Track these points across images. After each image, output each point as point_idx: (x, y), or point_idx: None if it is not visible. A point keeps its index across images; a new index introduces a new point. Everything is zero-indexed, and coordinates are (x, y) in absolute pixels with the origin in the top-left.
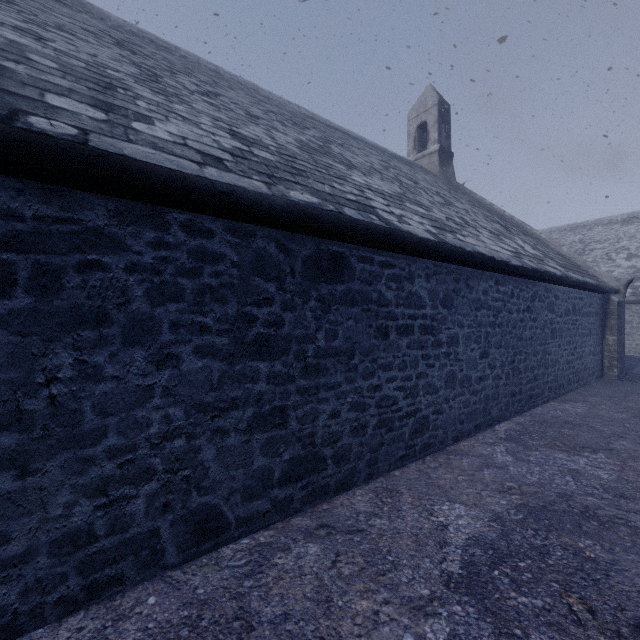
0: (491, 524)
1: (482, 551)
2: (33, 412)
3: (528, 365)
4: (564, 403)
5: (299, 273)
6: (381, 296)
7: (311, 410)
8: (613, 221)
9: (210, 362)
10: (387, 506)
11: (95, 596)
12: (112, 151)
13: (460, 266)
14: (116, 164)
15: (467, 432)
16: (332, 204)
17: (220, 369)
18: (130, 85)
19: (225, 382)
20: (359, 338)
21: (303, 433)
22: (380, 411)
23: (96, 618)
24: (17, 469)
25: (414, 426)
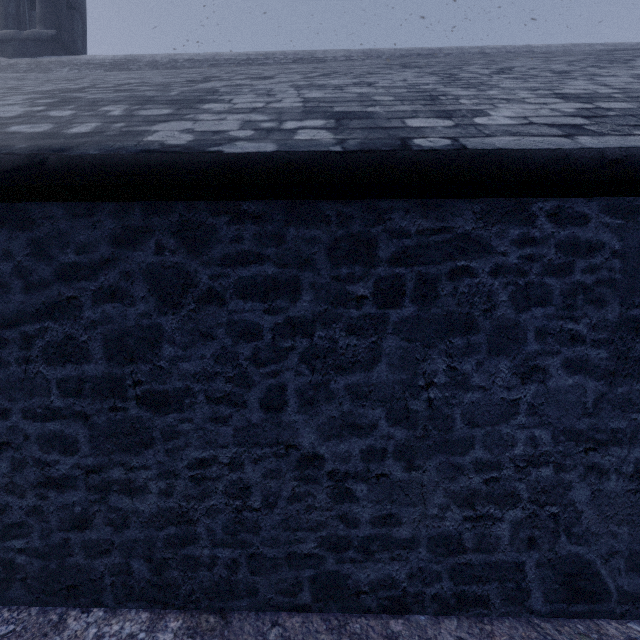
0: None
1: None
2: (416, 412)
3: None
4: None
5: None
6: None
7: None
8: None
9: (582, 380)
10: None
11: (463, 608)
12: (489, 148)
13: None
14: (494, 160)
15: None
16: None
17: (595, 390)
18: (443, 91)
19: (602, 407)
20: None
21: None
22: None
23: (472, 635)
24: (405, 461)
25: None
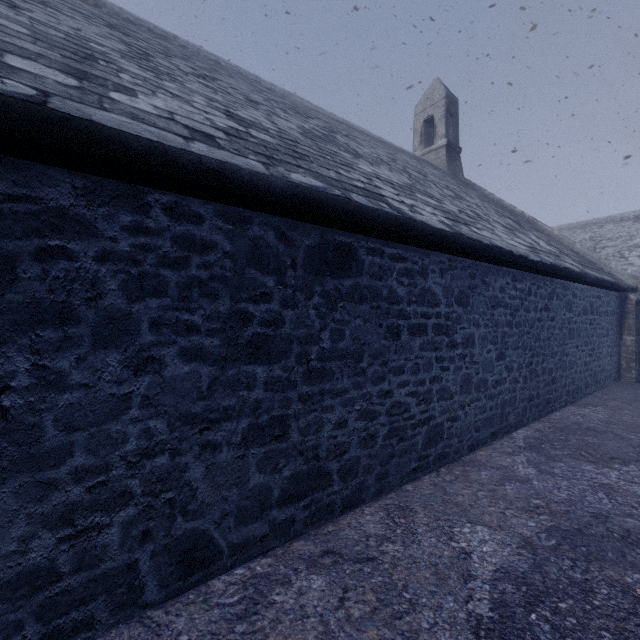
0: (520, 552)
1: (514, 587)
2: None
3: (546, 367)
4: (583, 407)
5: (301, 265)
6: (392, 292)
7: (315, 420)
8: (625, 218)
9: (198, 366)
10: (400, 528)
11: None
12: (76, 115)
13: (476, 261)
14: (81, 130)
15: (483, 440)
16: (338, 189)
17: (210, 374)
18: (115, 59)
19: (216, 389)
20: (368, 339)
21: (306, 446)
22: (391, 419)
23: None
24: None
25: (427, 435)
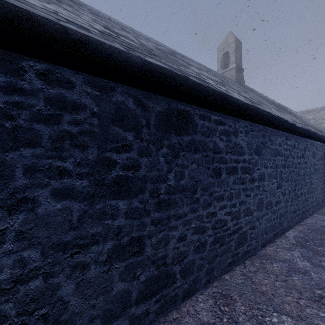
0: None
1: None
2: None
3: (302, 192)
4: (323, 215)
5: (153, 125)
6: (216, 145)
7: (163, 237)
8: None
9: (69, 203)
10: (225, 316)
11: None
12: None
13: (265, 126)
14: None
15: (270, 239)
16: (180, 72)
17: (80, 209)
18: None
19: (85, 220)
20: (200, 177)
21: (157, 256)
22: (215, 231)
23: None
24: None
25: (237, 240)
